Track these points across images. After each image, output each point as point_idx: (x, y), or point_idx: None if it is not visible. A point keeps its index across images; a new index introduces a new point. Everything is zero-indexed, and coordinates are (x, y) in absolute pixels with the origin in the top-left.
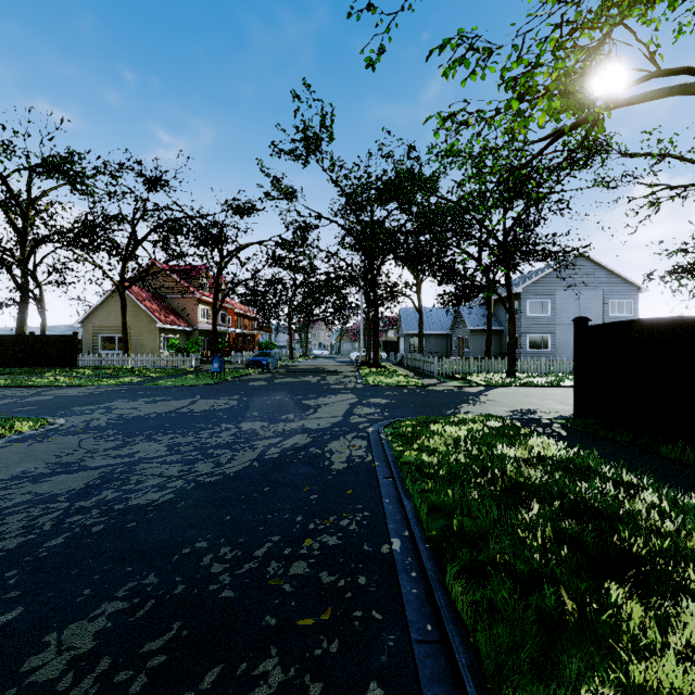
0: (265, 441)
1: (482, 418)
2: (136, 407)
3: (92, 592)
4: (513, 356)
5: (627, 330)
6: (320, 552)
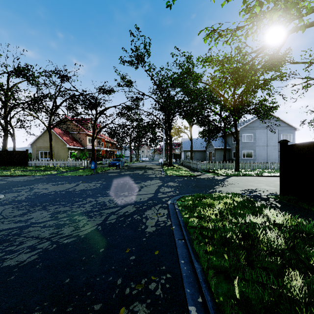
0: (109, 210)
1: (230, 195)
2: (46, 188)
3: None
4: (238, 161)
5: None
6: None
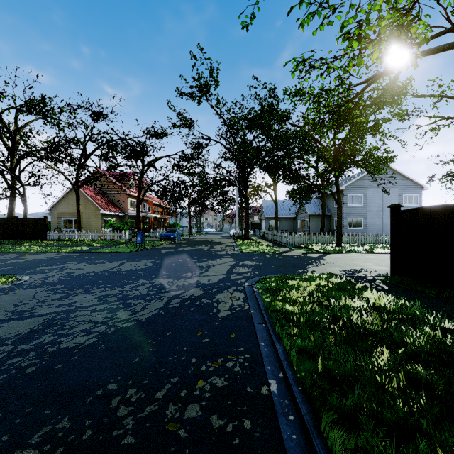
0: (170, 293)
1: (325, 276)
2: (81, 268)
3: (9, 438)
4: (340, 232)
5: (432, 213)
6: (211, 394)
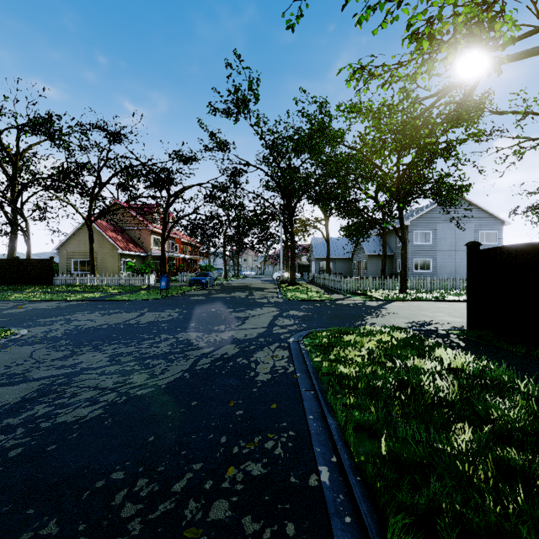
0: (198, 351)
1: (388, 330)
2: (92, 319)
3: None
4: (405, 276)
5: (519, 253)
6: (244, 486)
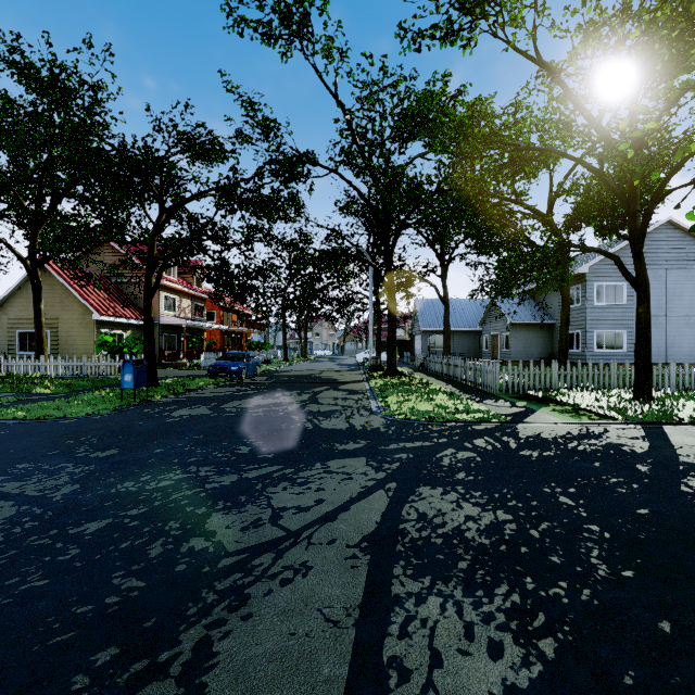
0: None
1: None
2: None
3: None
4: (648, 363)
5: None
6: None
